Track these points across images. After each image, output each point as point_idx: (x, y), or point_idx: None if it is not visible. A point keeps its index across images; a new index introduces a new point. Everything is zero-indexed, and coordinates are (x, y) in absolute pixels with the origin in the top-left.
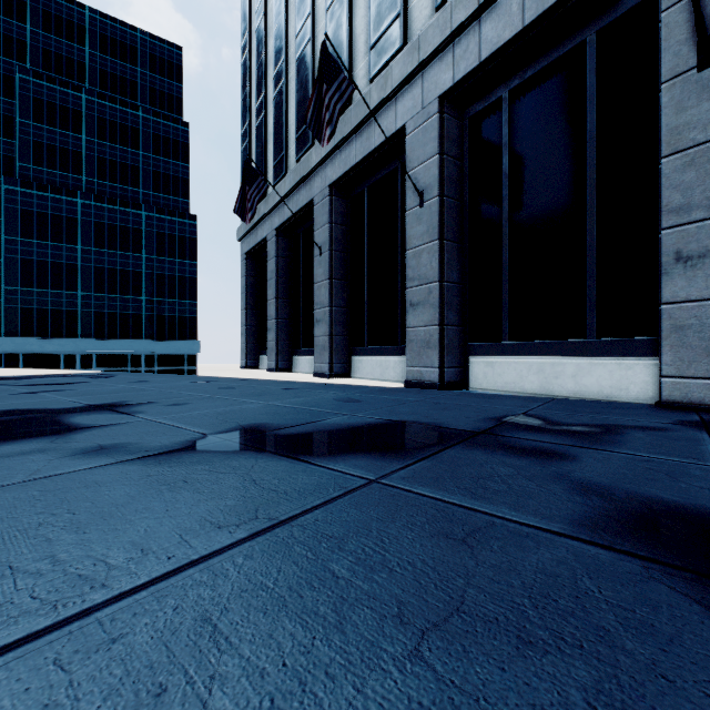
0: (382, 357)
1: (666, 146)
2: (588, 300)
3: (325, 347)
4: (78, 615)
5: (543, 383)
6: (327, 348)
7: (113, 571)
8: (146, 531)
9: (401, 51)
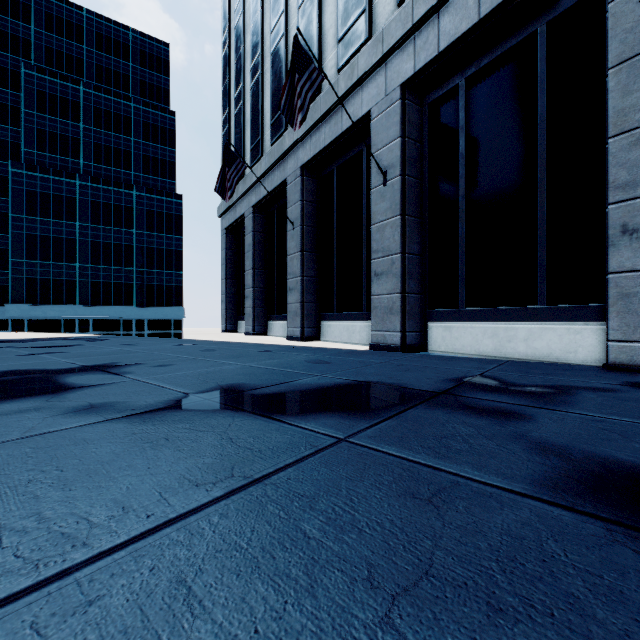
0: (348, 322)
1: (612, 127)
2: (539, 269)
3: (297, 313)
4: (58, 575)
5: (496, 346)
6: (299, 314)
7: (95, 530)
8: (128, 489)
9: (366, 44)
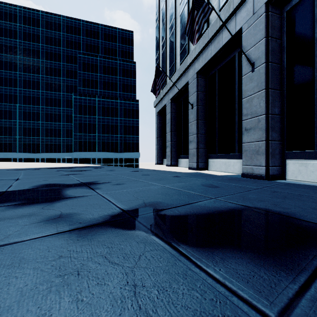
0: (226, 160)
1: None
2: None
3: (194, 155)
4: None
5: None
6: (195, 155)
7: None
8: None
9: None
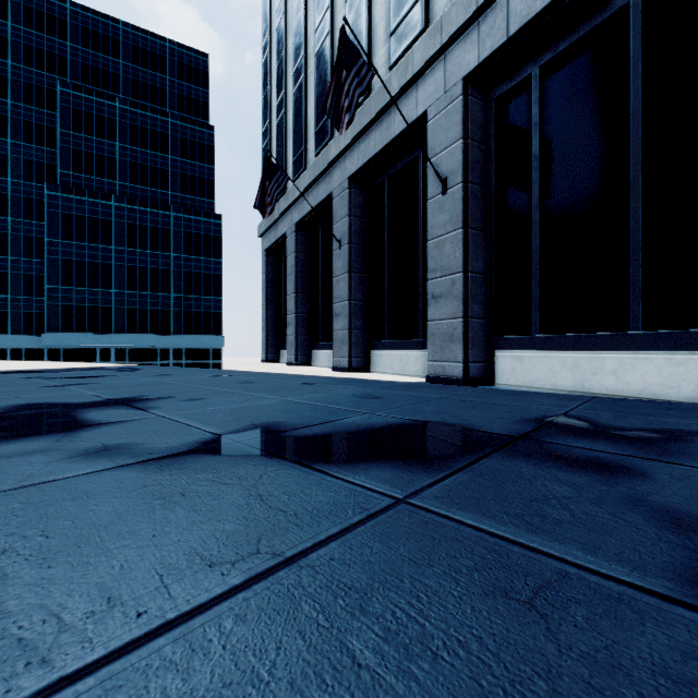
0: (402, 351)
1: None
2: (631, 288)
3: (344, 341)
4: None
5: (578, 379)
6: (346, 342)
7: (63, 636)
8: (122, 568)
9: (422, 35)
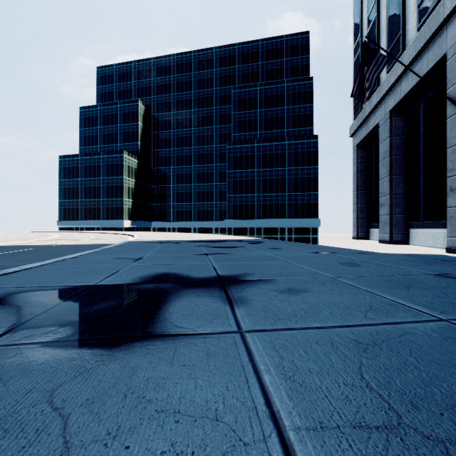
0: None
1: None
2: None
3: None
4: None
5: None
6: None
7: None
8: None
9: None
